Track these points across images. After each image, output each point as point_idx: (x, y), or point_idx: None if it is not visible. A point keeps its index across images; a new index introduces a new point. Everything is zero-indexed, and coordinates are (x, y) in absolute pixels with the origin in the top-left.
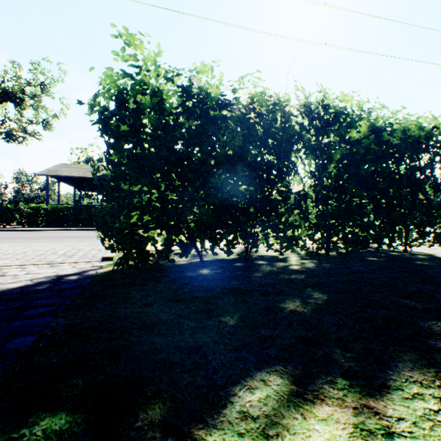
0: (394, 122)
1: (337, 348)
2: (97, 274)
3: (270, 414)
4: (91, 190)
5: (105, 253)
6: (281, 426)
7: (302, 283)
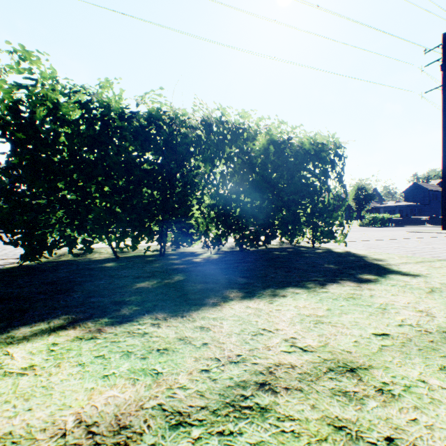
0: (295, 136)
1: (133, 305)
2: (2, 268)
3: (28, 335)
4: None
5: None
6: (27, 339)
7: (181, 270)
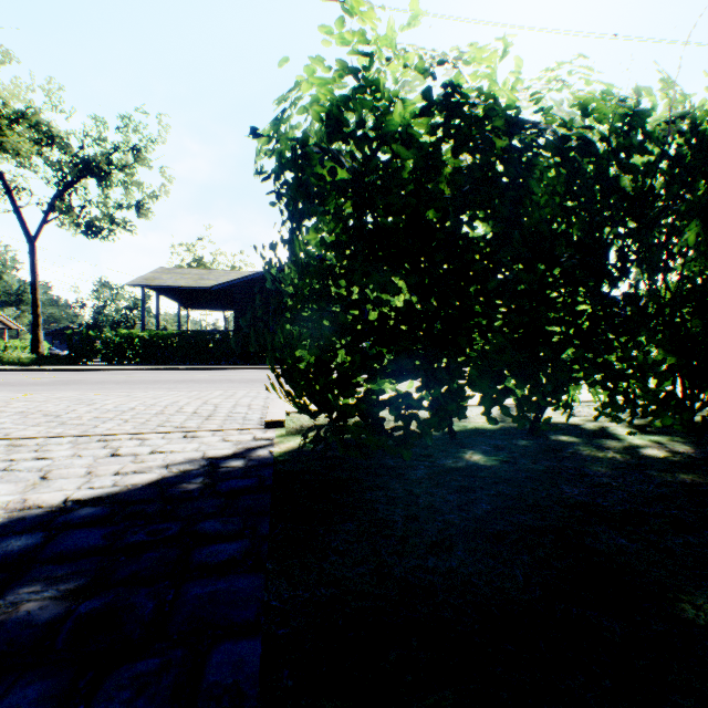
0: None
1: None
2: (275, 457)
3: None
4: (204, 308)
5: (260, 412)
6: None
7: None
